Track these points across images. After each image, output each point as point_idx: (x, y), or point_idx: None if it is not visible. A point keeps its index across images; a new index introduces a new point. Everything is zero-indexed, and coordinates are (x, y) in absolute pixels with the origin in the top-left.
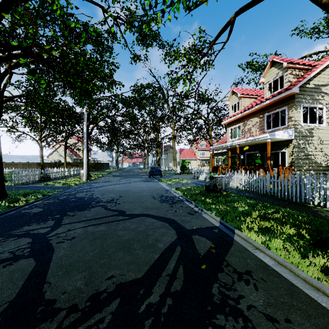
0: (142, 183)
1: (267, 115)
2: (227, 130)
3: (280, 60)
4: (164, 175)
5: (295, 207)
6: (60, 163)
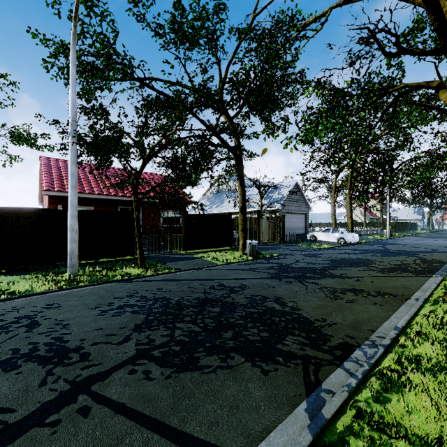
0: (443, 242)
1: None
2: None
3: None
4: None
5: None
6: (356, 223)
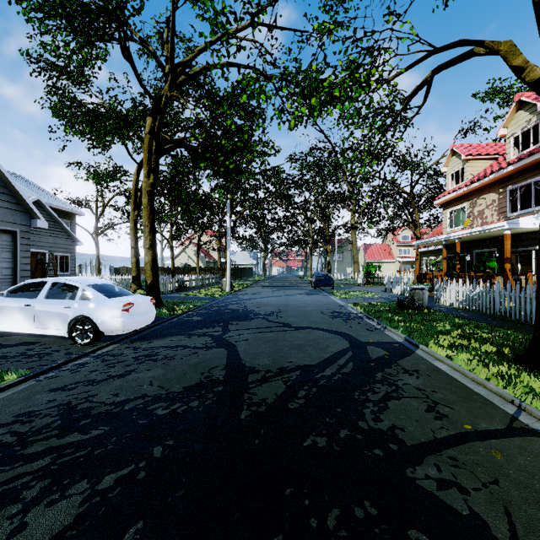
0: (305, 297)
1: (511, 190)
2: (444, 214)
3: (532, 99)
4: (338, 286)
5: (527, 330)
6: (189, 268)
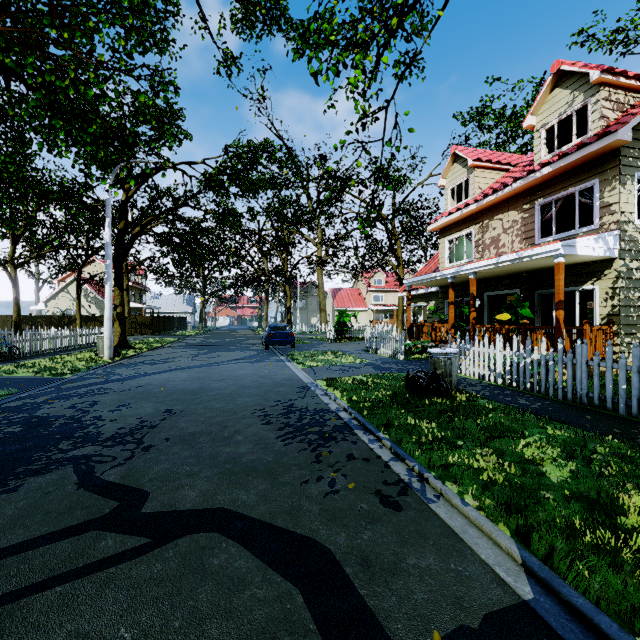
0: (244, 366)
1: (541, 205)
2: (441, 243)
3: (580, 66)
4: (300, 343)
5: None
6: (72, 317)
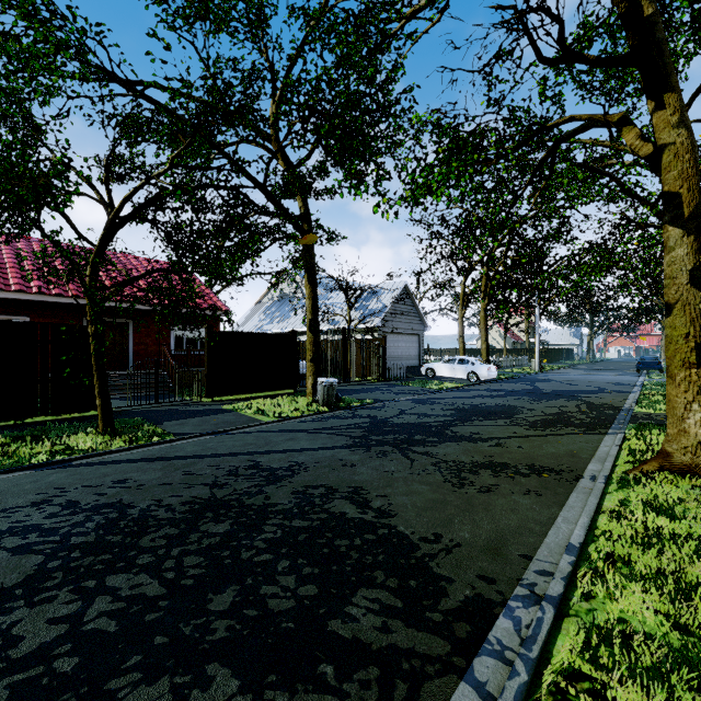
0: (610, 376)
1: None
2: None
3: None
4: None
5: None
6: (493, 349)
